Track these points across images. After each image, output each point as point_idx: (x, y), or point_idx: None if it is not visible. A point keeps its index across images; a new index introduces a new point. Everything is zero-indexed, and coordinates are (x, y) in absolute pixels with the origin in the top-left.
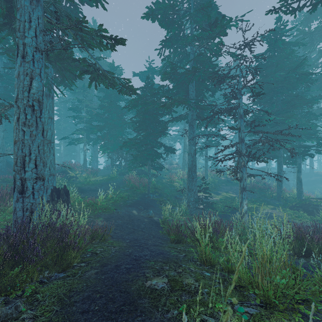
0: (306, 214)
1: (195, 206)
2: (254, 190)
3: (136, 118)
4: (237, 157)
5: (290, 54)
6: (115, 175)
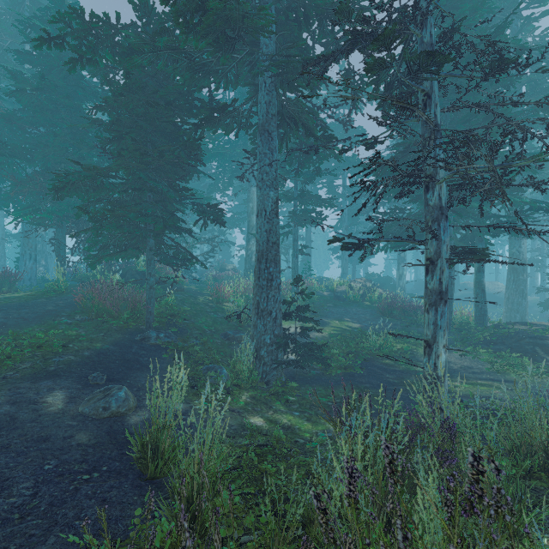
0: (527, 359)
1: (278, 356)
2: (391, 313)
3: (110, 116)
4: (345, 257)
5: (479, 7)
6: (62, 284)
